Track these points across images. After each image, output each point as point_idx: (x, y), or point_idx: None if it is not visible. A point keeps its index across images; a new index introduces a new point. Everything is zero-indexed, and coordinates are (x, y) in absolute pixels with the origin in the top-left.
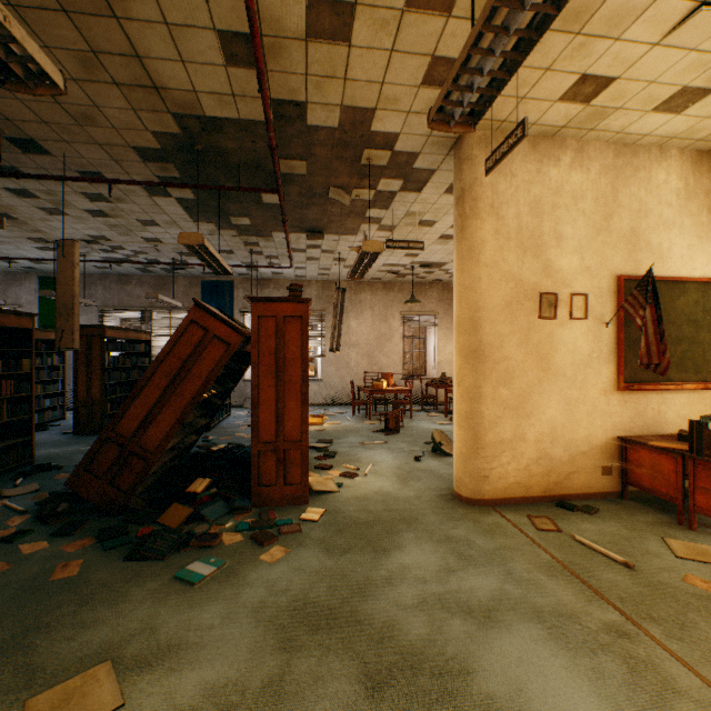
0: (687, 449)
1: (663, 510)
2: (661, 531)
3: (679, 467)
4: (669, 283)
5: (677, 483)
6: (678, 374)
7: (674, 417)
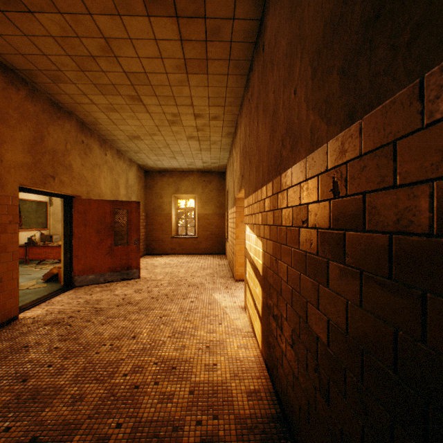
0: (28, 245)
1: (21, 264)
2: (21, 266)
3: (26, 250)
4: (23, 200)
5: (25, 254)
6: (25, 227)
7: (24, 239)
